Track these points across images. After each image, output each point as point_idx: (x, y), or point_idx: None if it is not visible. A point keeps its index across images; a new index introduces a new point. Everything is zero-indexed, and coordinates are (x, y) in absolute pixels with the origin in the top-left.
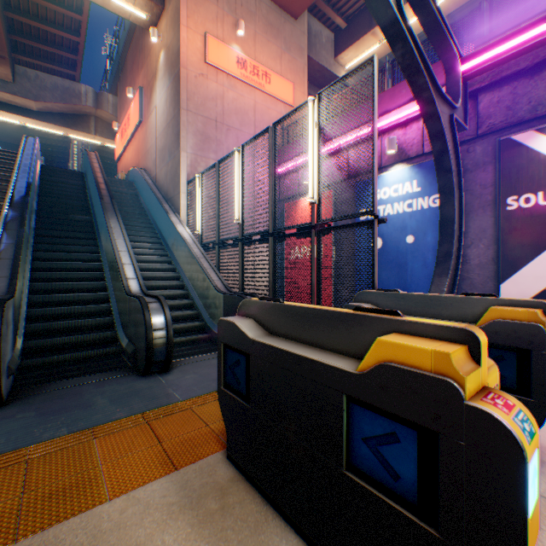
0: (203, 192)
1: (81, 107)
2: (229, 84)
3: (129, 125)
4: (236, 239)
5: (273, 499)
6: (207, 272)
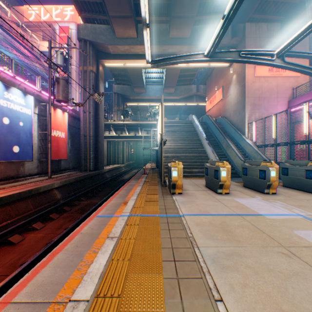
0: (255, 127)
1: (191, 93)
2: (264, 80)
3: (214, 99)
4: (272, 144)
5: (292, 188)
6: (261, 155)
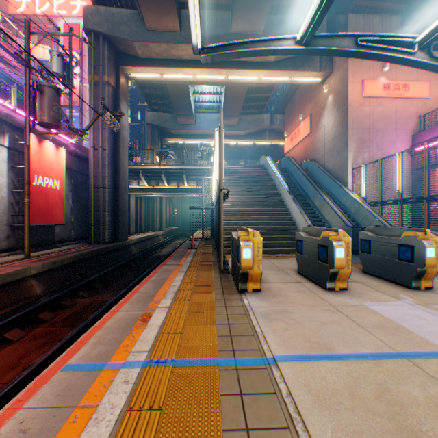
0: (365, 174)
1: (263, 127)
2: (376, 103)
3: (297, 135)
4: (395, 200)
5: None
6: (377, 218)
